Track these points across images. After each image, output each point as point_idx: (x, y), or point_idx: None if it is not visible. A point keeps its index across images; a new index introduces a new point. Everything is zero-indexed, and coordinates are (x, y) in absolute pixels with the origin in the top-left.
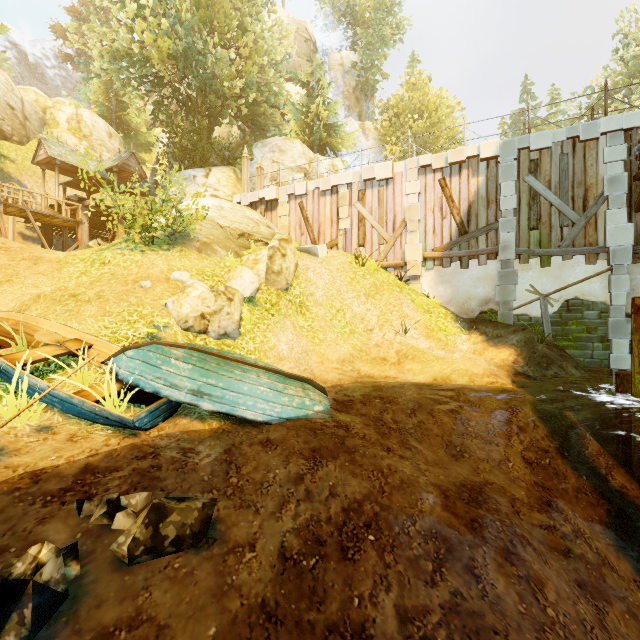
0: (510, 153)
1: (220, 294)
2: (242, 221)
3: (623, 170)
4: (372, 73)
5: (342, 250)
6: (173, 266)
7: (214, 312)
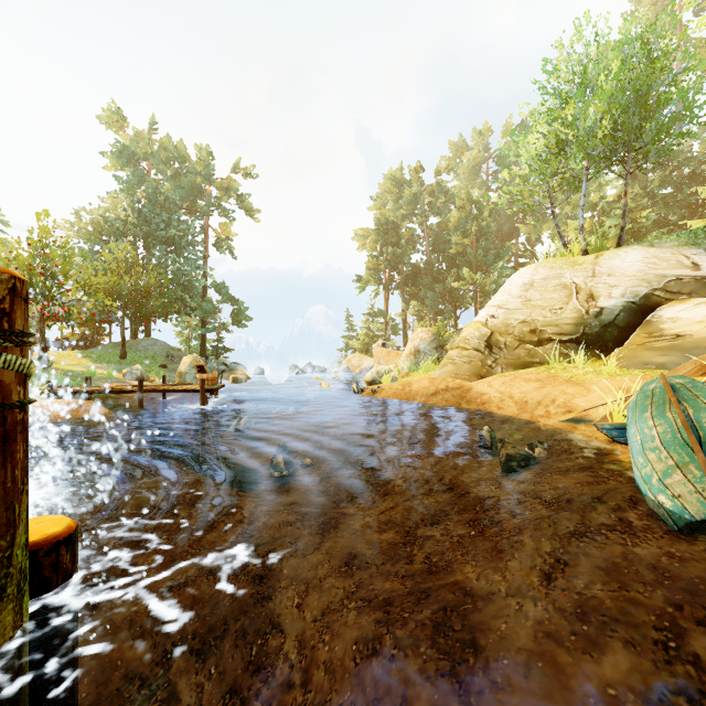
0: None
1: None
2: None
3: None
4: None
5: None
6: None
7: None
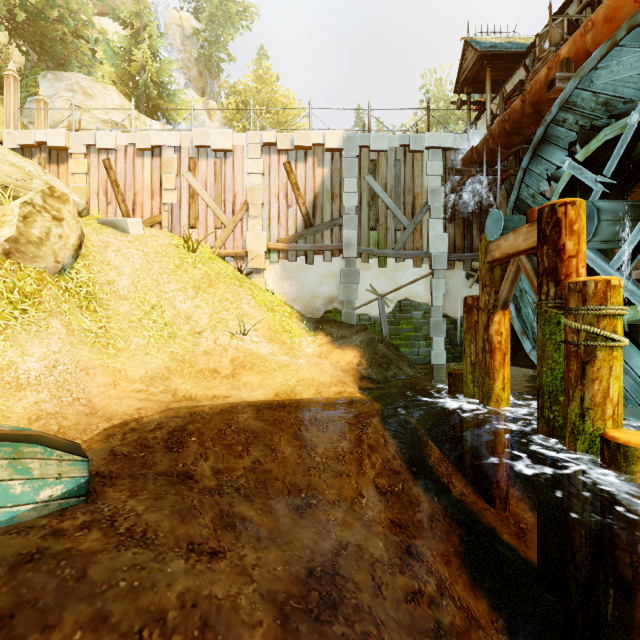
0: (353, 149)
1: None
2: None
3: (441, 185)
4: (217, 49)
5: (167, 230)
6: None
7: None
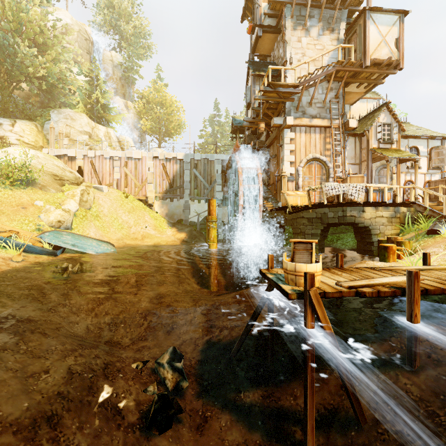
0: (188, 159)
1: (66, 212)
2: (54, 167)
3: (221, 173)
4: (132, 72)
5: (116, 188)
6: (32, 198)
7: (63, 220)
